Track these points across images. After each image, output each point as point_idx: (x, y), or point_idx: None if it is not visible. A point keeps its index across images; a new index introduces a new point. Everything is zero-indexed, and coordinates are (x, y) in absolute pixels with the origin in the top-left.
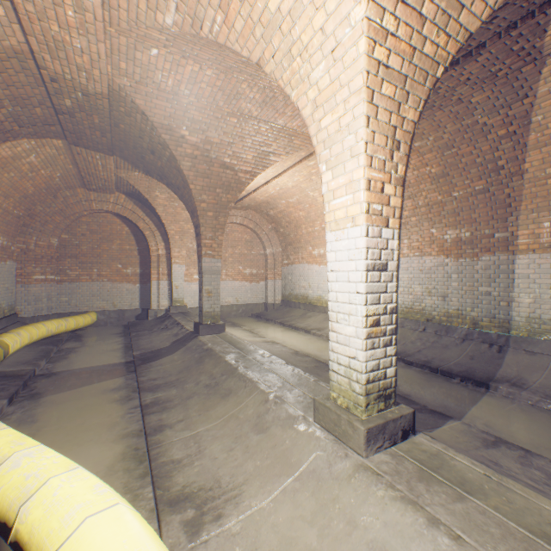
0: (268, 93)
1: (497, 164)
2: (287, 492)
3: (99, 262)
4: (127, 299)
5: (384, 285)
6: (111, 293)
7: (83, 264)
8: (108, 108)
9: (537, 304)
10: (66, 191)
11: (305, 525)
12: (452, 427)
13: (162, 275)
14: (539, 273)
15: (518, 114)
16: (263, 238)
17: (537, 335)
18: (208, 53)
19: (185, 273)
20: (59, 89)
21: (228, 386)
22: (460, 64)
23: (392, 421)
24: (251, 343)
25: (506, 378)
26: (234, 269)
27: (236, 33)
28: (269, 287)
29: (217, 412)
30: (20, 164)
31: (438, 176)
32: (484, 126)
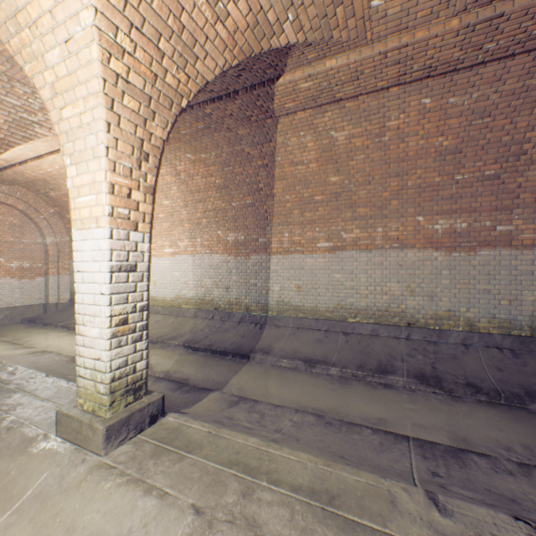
0: None
1: (259, 186)
2: None
3: None
4: None
5: (134, 285)
6: None
7: None
8: None
9: (282, 291)
10: None
11: None
12: (211, 398)
13: None
14: (283, 269)
15: (268, 152)
16: (41, 223)
17: (282, 313)
18: None
19: None
20: None
21: None
22: (224, 100)
23: (139, 411)
24: (5, 358)
25: (262, 348)
26: None
27: None
28: (50, 284)
29: None
30: None
31: (222, 186)
32: (249, 154)
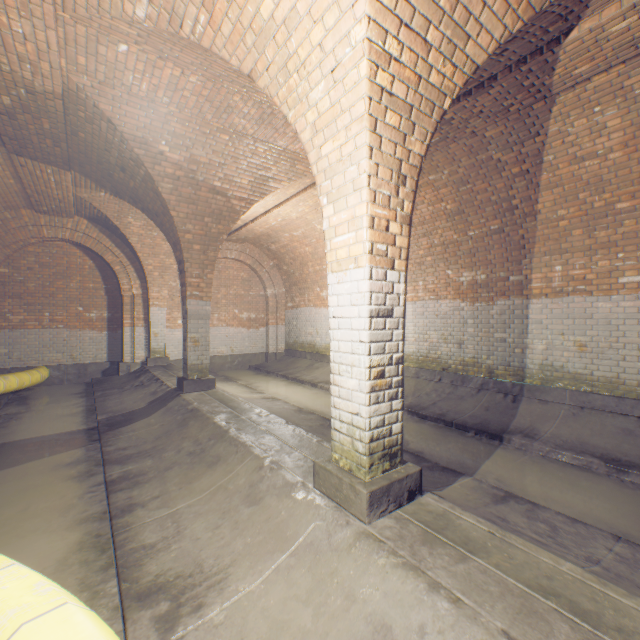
0: (265, 109)
1: (511, 204)
2: (281, 571)
3: (52, 303)
4: (91, 350)
5: (389, 333)
6: (69, 342)
7: (30, 306)
8: (63, 111)
9: (550, 351)
10: (6, 212)
11: (299, 605)
12: (463, 484)
13: (137, 321)
14: (551, 318)
15: (531, 152)
16: (263, 276)
17: (550, 383)
18: (192, 57)
19: (167, 317)
20: None
21: (216, 453)
22: (472, 95)
23: (397, 482)
24: (247, 400)
25: (520, 429)
26: (228, 312)
27: (223, 37)
28: (270, 335)
29: (202, 484)
30: None
31: (454, 213)
32: (498, 162)
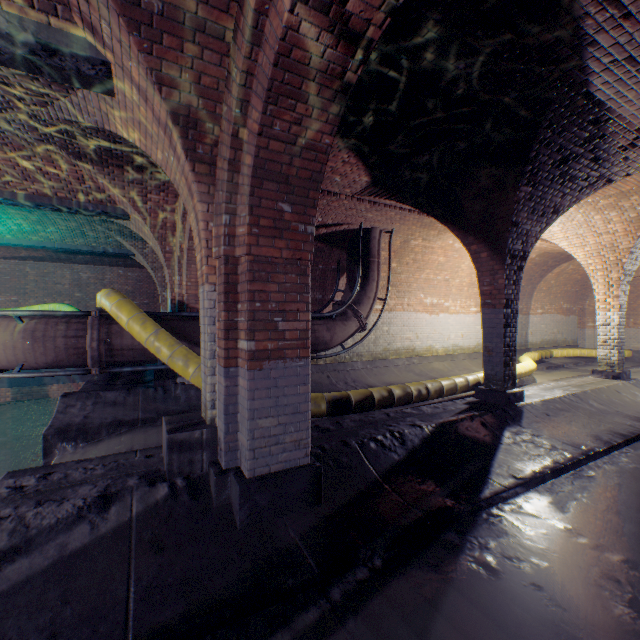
0: None
1: None
2: None
3: (633, 314)
4: None
5: (608, 330)
6: None
7: None
8: None
9: None
10: None
11: None
12: None
13: None
14: None
15: None
16: None
17: None
18: None
19: None
20: (561, 253)
21: None
22: None
23: (605, 371)
24: None
25: None
26: None
27: None
28: None
29: None
30: (565, 271)
31: None
32: None
